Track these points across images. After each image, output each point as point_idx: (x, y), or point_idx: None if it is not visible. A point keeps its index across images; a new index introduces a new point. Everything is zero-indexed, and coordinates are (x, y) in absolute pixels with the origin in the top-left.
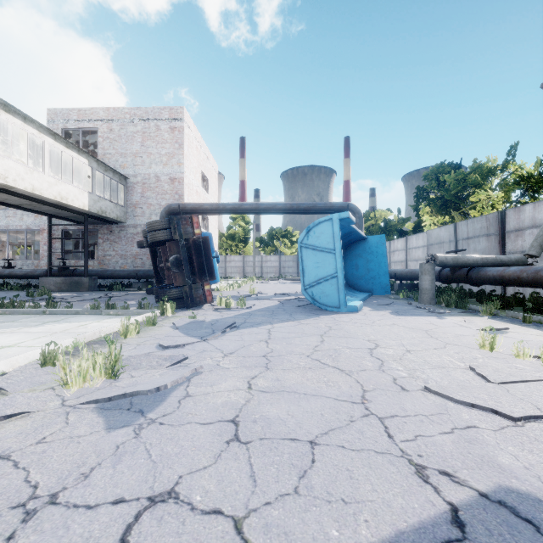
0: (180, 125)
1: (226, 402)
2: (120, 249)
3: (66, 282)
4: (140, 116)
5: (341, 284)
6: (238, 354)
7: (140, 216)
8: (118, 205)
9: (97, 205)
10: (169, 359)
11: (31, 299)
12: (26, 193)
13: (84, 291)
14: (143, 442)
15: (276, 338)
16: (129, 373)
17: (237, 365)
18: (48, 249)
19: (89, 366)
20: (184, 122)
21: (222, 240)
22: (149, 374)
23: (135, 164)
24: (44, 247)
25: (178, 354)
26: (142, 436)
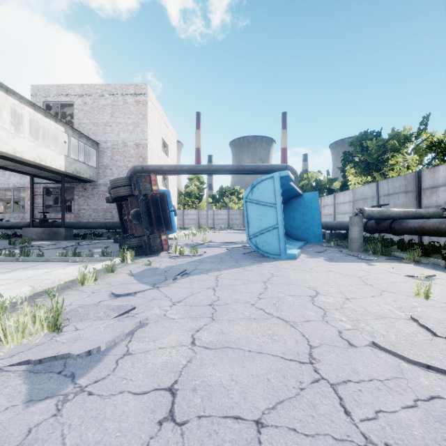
0: (144, 99)
1: (167, 362)
2: (93, 204)
3: (46, 232)
4: (110, 91)
5: (281, 234)
6: (186, 302)
7: (110, 176)
8: (91, 167)
9: (73, 167)
10: (117, 309)
11: (12, 247)
12: (9, 156)
13: (61, 240)
14: (62, 423)
15: (222, 286)
16: (74, 325)
17: (183, 315)
18: (31, 203)
19: (27, 322)
20: (147, 96)
21: (181, 197)
22: (94, 326)
23: (105, 132)
24: (28, 202)
25: (128, 302)
26: (63, 413)
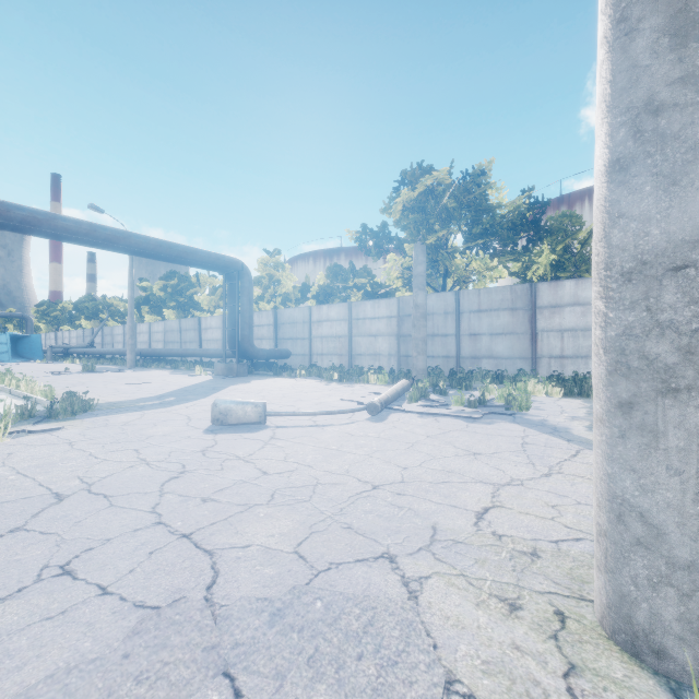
0: None
1: None
2: None
3: None
4: None
5: (10, 354)
6: None
7: None
8: None
9: None
10: None
11: None
12: None
13: None
14: None
15: None
16: None
17: None
18: None
19: None
20: None
21: None
22: None
23: None
24: None
25: None
26: None
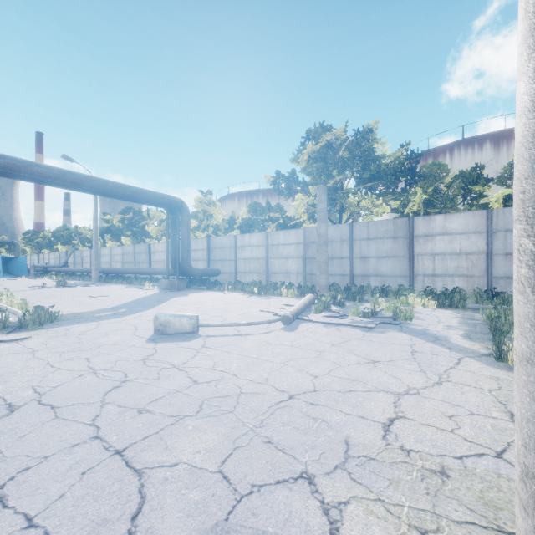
0: None
1: None
2: None
3: None
4: None
5: (2, 272)
6: None
7: None
8: None
9: None
10: None
11: None
12: None
13: None
14: None
15: None
16: None
17: None
18: None
19: None
20: None
21: None
22: None
23: None
24: None
25: None
26: None
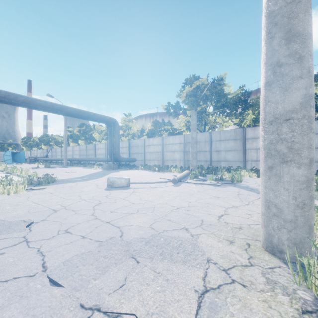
0: None
1: None
2: None
3: None
4: None
5: (11, 160)
6: None
7: None
8: None
9: None
10: None
11: None
12: None
13: None
14: None
15: None
16: None
17: None
18: None
19: None
20: None
21: None
22: None
23: None
24: None
25: None
26: None
